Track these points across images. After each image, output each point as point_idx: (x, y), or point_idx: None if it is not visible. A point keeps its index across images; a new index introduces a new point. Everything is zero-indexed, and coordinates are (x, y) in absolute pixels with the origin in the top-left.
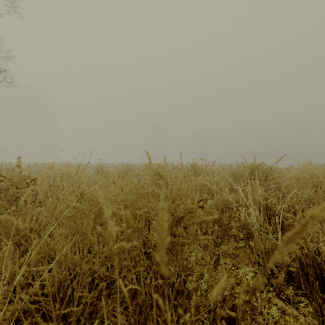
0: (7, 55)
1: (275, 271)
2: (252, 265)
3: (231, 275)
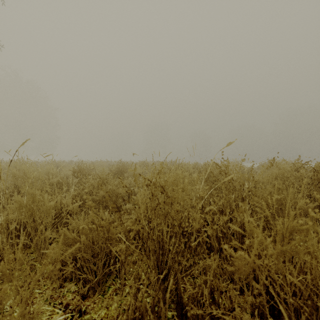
0: None
1: None
2: None
3: None
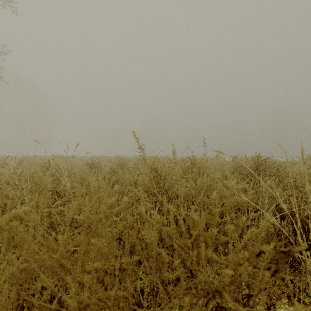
0: (3, 49)
1: None
2: (287, 301)
3: None
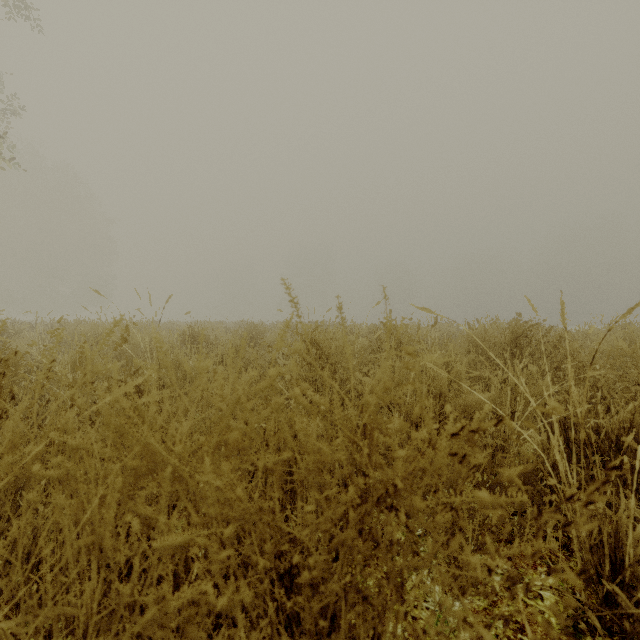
0: (11, 104)
1: (624, 601)
2: (545, 570)
3: (500, 600)
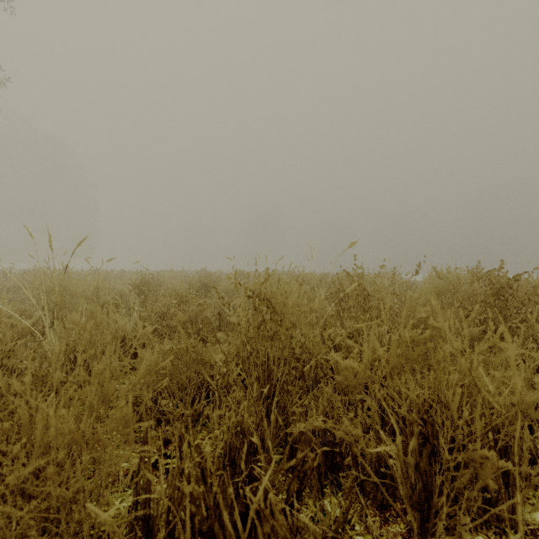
0: None
1: None
2: None
3: None
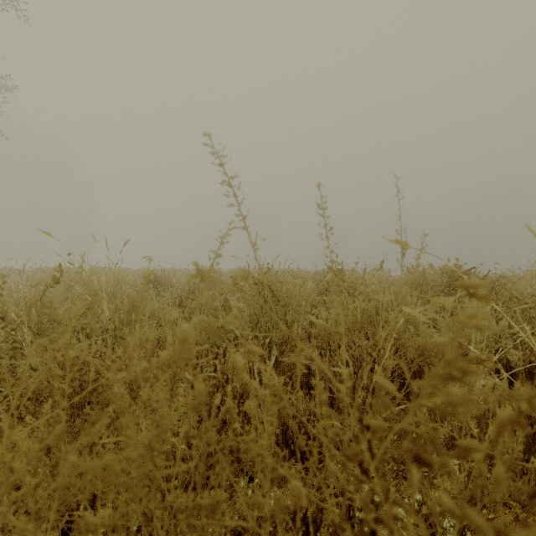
0: (5, 83)
1: None
2: None
3: None
